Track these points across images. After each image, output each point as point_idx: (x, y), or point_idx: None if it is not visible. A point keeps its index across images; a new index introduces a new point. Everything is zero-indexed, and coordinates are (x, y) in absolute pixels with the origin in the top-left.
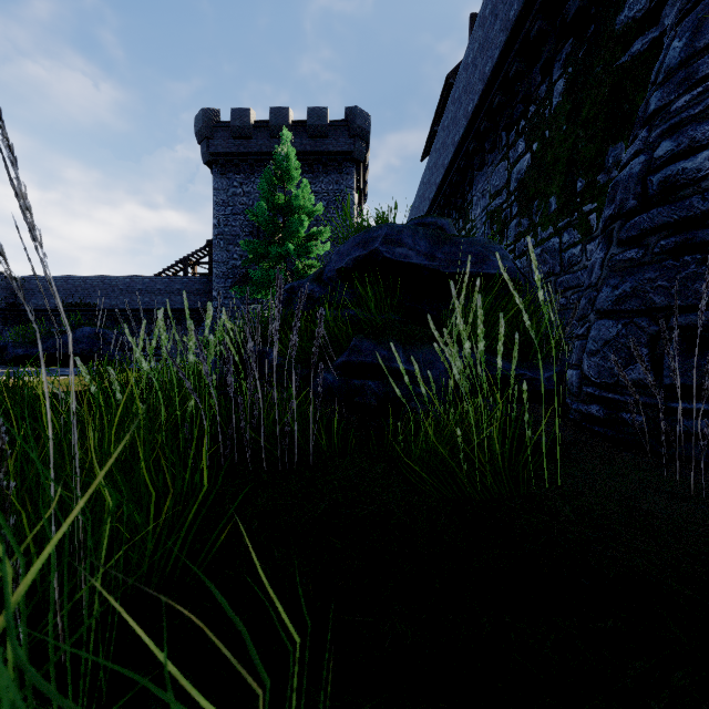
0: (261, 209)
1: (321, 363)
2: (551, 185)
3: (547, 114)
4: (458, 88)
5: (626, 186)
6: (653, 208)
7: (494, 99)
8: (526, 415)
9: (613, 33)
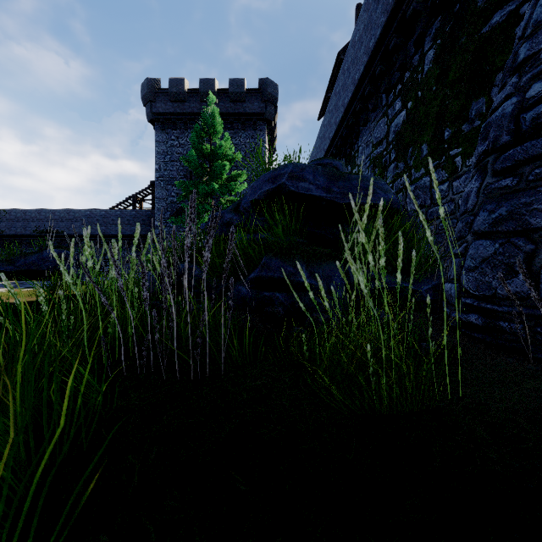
0: (192, 156)
1: (232, 278)
2: (423, 135)
3: (420, 78)
4: (347, 61)
5: (499, 124)
6: (525, 142)
7: (376, 68)
8: (430, 329)
9: (475, 9)
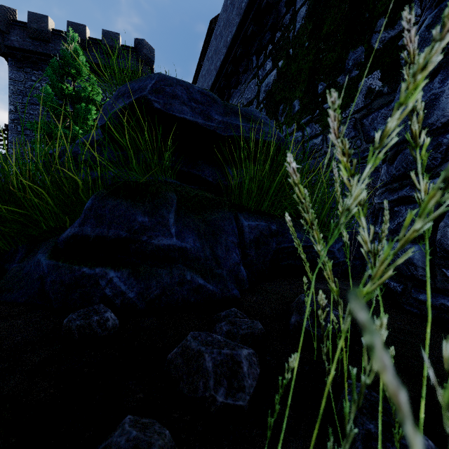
0: (50, 94)
1: None
2: (294, 91)
3: (291, 36)
4: (219, 26)
5: None
6: None
7: (248, 28)
8: None
9: None
